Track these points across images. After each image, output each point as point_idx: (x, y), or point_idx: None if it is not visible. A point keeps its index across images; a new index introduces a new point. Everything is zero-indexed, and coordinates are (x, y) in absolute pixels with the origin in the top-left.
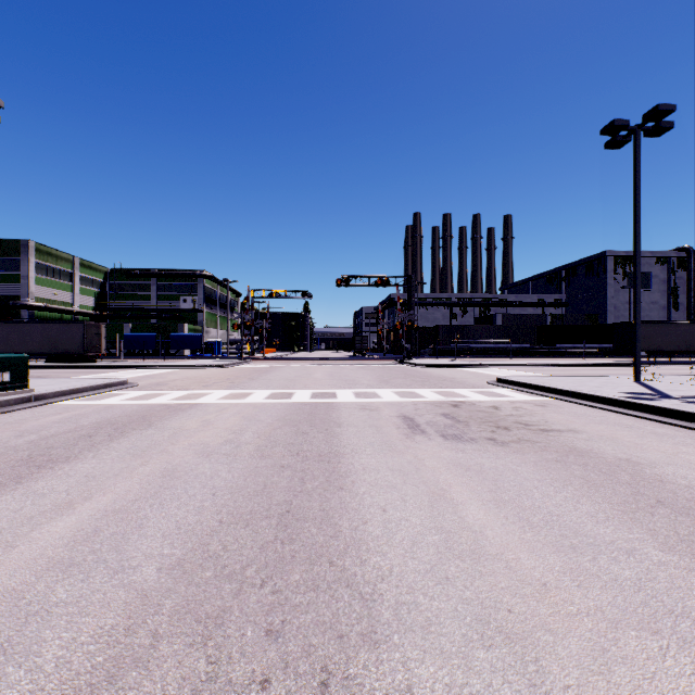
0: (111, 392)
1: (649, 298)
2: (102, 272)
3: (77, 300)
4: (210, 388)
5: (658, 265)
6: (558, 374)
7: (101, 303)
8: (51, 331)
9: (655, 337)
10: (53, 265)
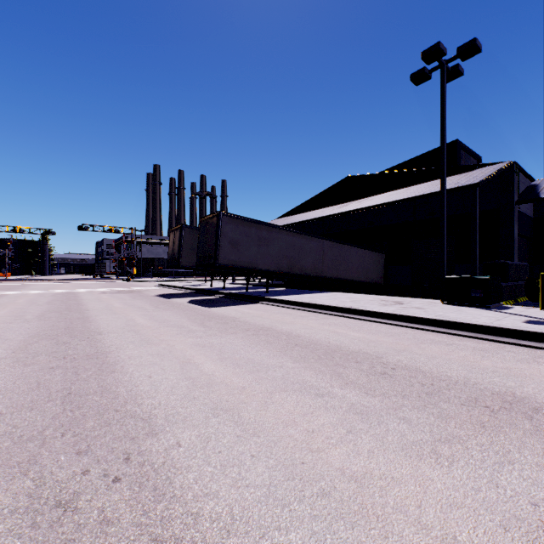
0: None
1: None
2: None
3: None
4: (1, 291)
5: None
6: None
7: None
8: None
9: None
10: None
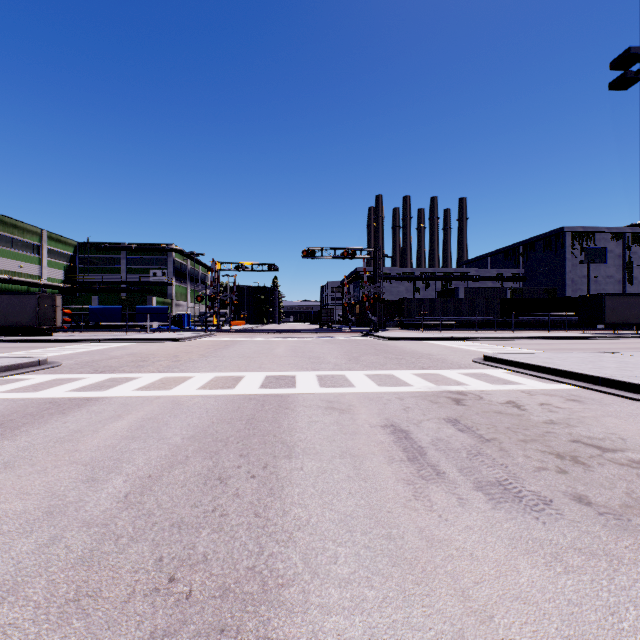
0: (10, 377)
1: (605, 272)
2: (72, 245)
3: (45, 273)
4: (142, 369)
5: (614, 240)
6: (540, 348)
7: (71, 276)
8: (2, 303)
9: (623, 309)
10: (19, 237)
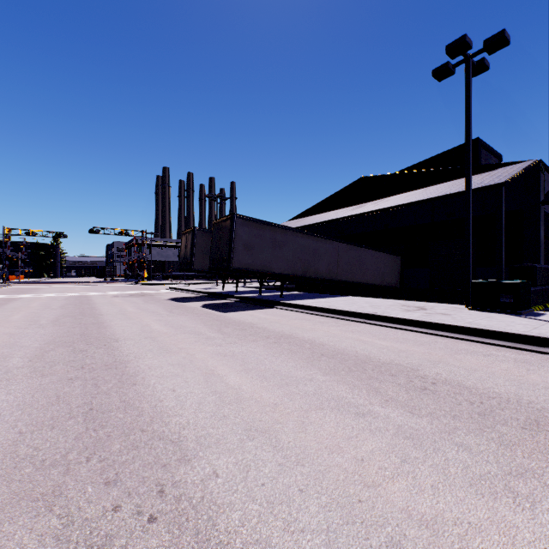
0: None
1: None
2: None
3: None
4: (14, 294)
5: None
6: None
7: None
8: None
9: None
10: None
